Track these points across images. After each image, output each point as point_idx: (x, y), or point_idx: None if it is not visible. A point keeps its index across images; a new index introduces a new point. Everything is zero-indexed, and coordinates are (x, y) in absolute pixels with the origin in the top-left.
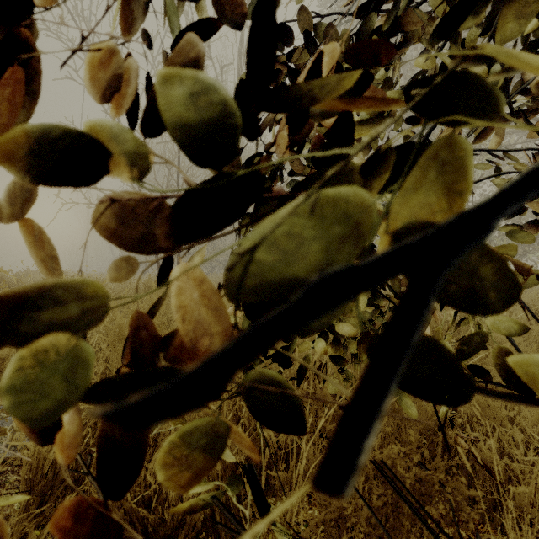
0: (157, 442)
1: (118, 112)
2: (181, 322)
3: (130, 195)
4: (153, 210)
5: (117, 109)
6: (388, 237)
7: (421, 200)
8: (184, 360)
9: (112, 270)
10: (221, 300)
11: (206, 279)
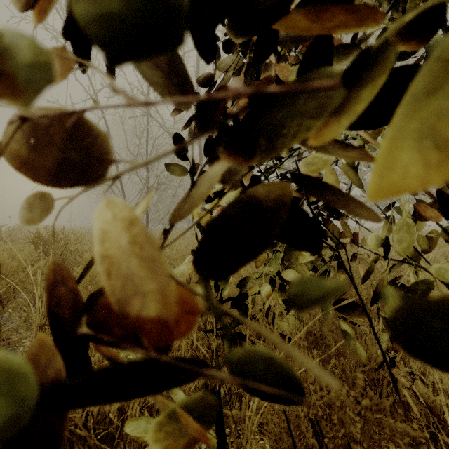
0: None
1: (38, 18)
2: (109, 277)
3: (43, 112)
4: (71, 129)
5: (38, 16)
6: (387, 162)
7: (442, 104)
8: (111, 327)
9: (27, 212)
10: (158, 248)
11: (139, 220)
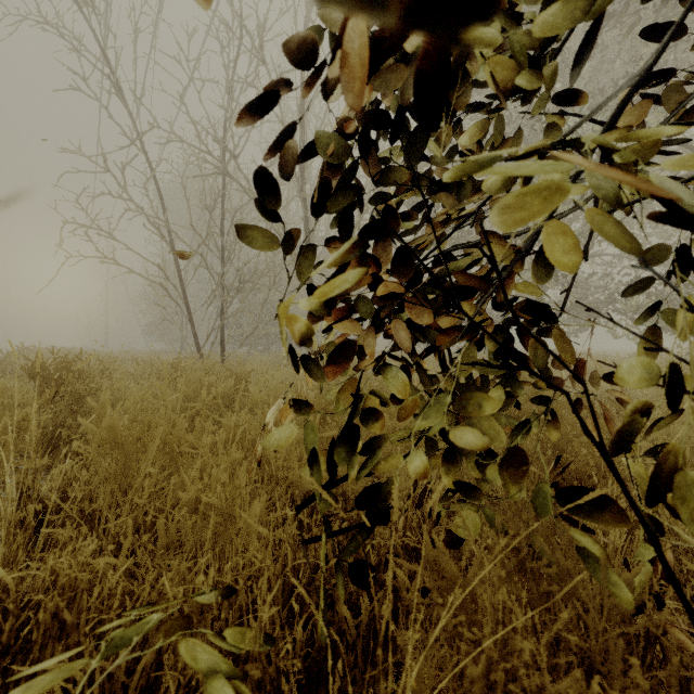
0: (150, 635)
1: None
2: None
3: None
4: None
5: None
6: None
7: None
8: None
9: None
10: None
11: None
